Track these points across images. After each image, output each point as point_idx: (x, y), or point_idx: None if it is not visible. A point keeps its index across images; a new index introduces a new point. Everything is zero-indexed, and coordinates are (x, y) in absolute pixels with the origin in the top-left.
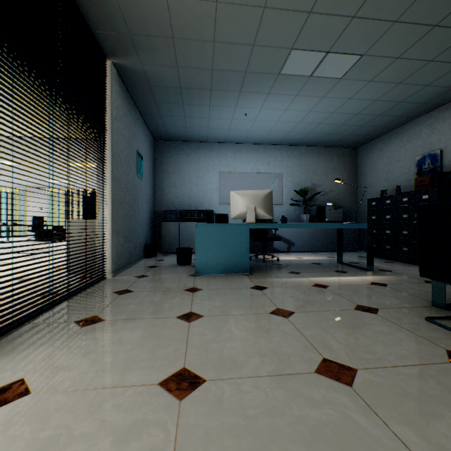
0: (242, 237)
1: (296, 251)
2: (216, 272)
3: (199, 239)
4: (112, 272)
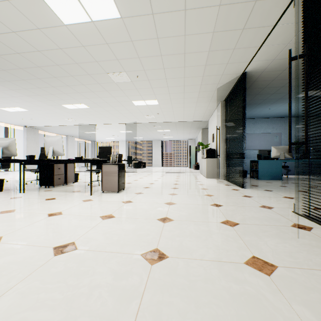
0: (278, 165)
1: (291, 174)
2: (267, 179)
3: (260, 166)
4: (226, 177)
